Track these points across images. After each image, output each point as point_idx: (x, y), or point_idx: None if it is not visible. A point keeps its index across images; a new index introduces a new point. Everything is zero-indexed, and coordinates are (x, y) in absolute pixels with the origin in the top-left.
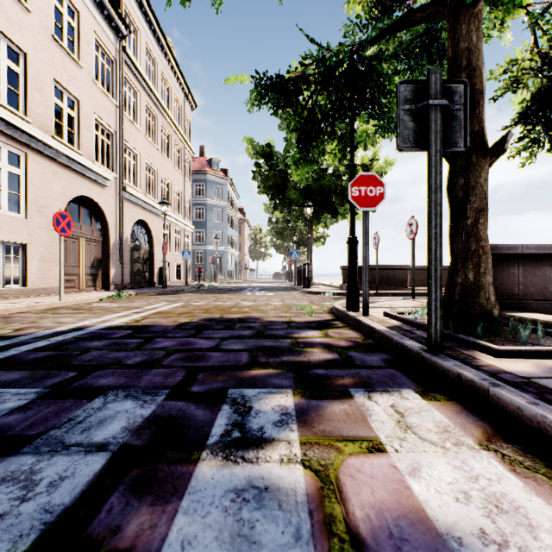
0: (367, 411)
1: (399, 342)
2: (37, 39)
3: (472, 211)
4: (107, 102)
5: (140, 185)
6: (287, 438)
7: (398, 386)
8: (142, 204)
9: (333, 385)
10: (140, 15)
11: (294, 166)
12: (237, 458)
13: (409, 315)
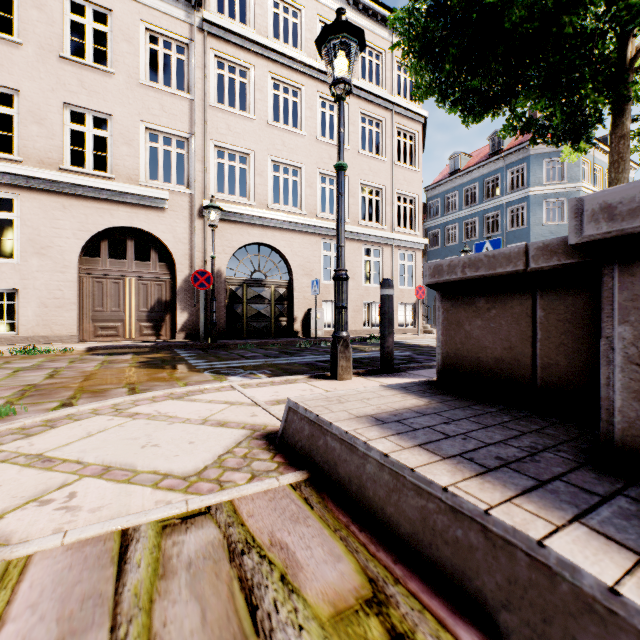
0: None
1: None
2: (36, 69)
3: None
4: (170, 100)
5: (254, 194)
6: None
7: None
8: (256, 221)
9: None
10: None
11: None
12: None
13: None
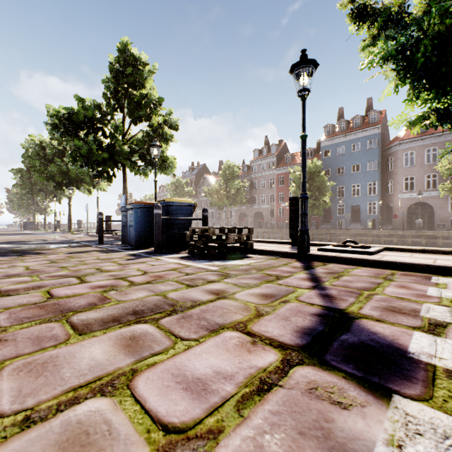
0: None
1: None
2: None
3: None
4: None
5: None
6: None
7: None
8: None
9: None
10: None
11: (22, 216)
12: None
13: None
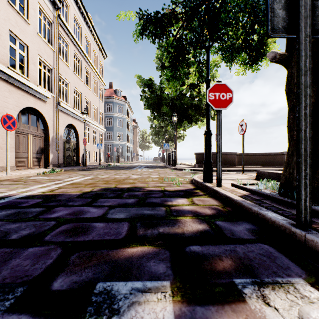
0: None
1: (260, 213)
2: None
3: None
4: (47, 48)
5: (70, 102)
6: None
7: (285, 273)
8: (71, 114)
9: (214, 273)
10: None
11: (167, 82)
12: None
13: (250, 185)
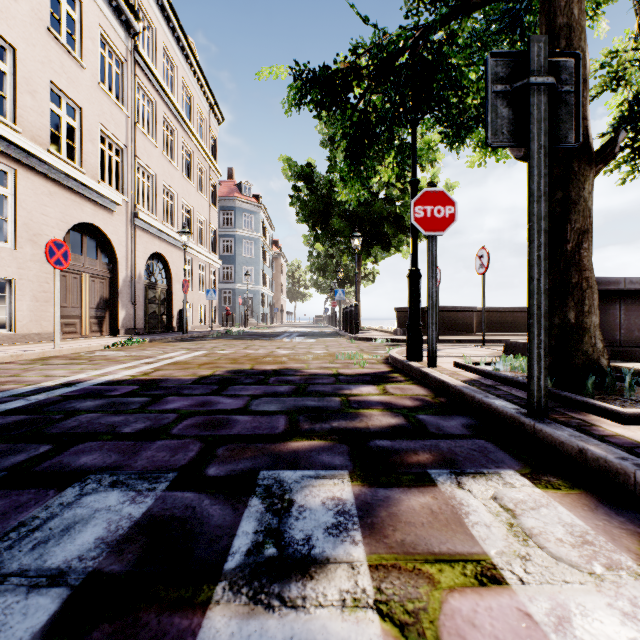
0: (461, 508)
1: (484, 402)
2: (29, 31)
3: (573, 233)
4: (116, 111)
5: (156, 211)
6: (349, 558)
7: (494, 466)
8: (159, 234)
9: (405, 465)
10: (156, 9)
11: (342, 183)
12: (271, 598)
13: (486, 365)
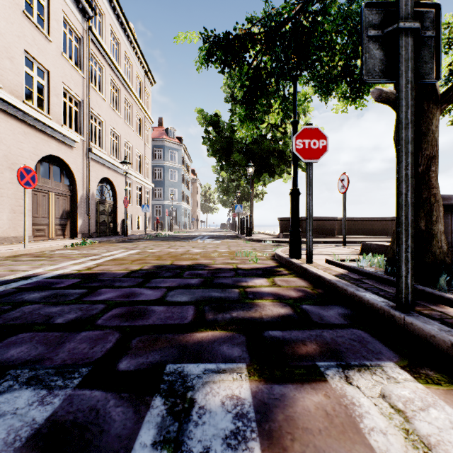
0: (354, 408)
1: (356, 295)
2: (8, 12)
3: (423, 158)
4: (75, 73)
5: (105, 147)
6: None
7: (375, 357)
8: (107, 164)
9: (296, 357)
10: (105, 1)
11: (240, 124)
12: None
13: (350, 262)
